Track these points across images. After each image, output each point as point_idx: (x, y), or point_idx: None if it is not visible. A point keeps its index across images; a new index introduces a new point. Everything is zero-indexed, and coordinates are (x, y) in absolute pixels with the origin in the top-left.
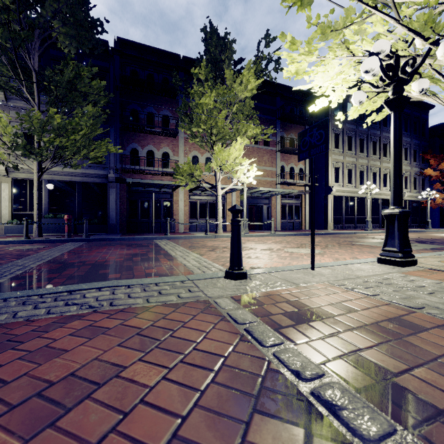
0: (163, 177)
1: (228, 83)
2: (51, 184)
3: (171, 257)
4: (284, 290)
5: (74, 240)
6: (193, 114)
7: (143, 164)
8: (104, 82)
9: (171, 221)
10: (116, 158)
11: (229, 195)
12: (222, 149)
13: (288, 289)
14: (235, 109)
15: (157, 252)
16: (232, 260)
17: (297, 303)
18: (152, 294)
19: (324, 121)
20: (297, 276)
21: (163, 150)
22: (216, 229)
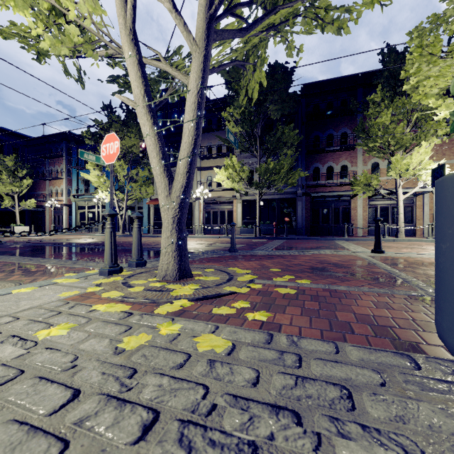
0: (341, 187)
1: (409, 92)
2: (262, 201)
3: (345, 248)
4: (399, 257)
5: (279, 238)
6: (369, 134)
7: (324, 179)
8: (297, 131)
9: (348, 226)
10: (302, 177)
11: (419, 198)
12: (401, 157)
13: (402, 257)
14: (418, 114)
15: (336, 246)
16: (375, 244)
17: (399, 259)
18: (334, 253)
19: (442, 165)
20: (418, 255)
21: (341, 163)
22: (397, 233)
